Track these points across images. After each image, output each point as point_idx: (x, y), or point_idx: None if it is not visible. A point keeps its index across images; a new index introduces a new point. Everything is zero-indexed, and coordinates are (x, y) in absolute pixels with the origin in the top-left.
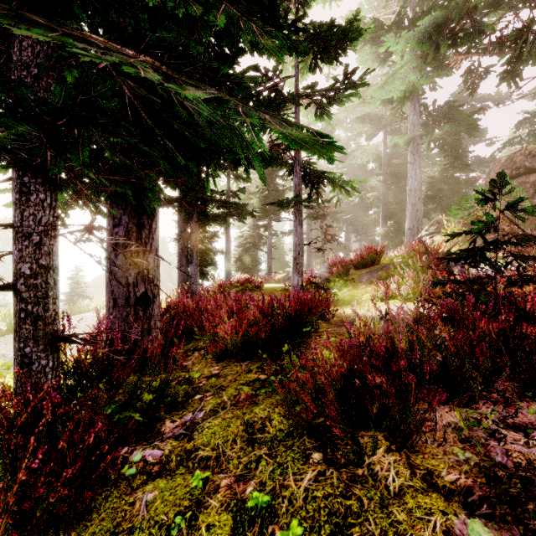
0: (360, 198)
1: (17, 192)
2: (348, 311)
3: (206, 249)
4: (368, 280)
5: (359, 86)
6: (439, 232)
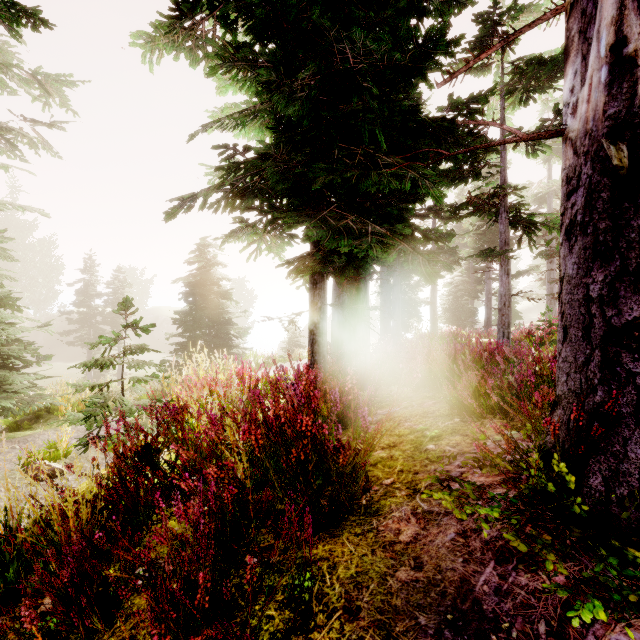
0: None
1: (311, 283)
2: None
3: (409, 299)
4: None
5: None
6: None
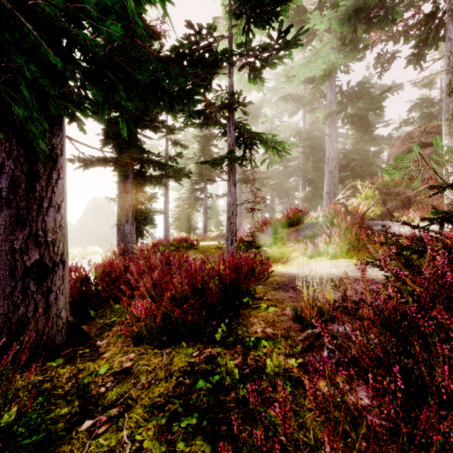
0: (284, 166)
1: None
2: (280, 269)
3: (145, 209)
4: (296, 239)
5: (293, 46)
6: (354, 195)
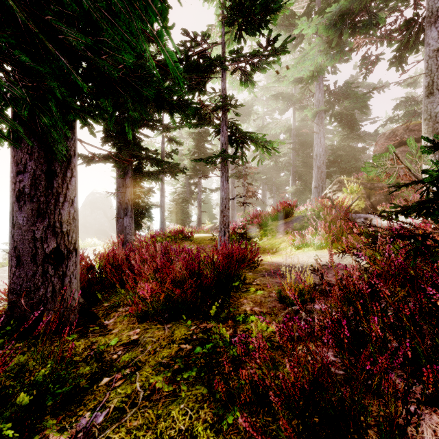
0: (275, 161)
1: None
2: (269, 258)
3: (142, 203)
4: (285, 231)
5: (281, 53)
6: (340, 190)
